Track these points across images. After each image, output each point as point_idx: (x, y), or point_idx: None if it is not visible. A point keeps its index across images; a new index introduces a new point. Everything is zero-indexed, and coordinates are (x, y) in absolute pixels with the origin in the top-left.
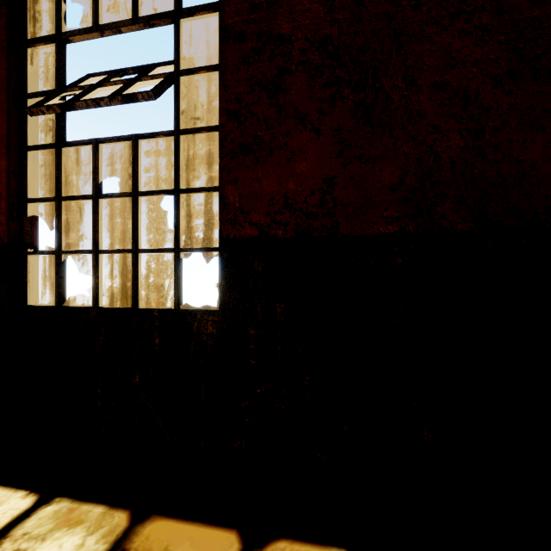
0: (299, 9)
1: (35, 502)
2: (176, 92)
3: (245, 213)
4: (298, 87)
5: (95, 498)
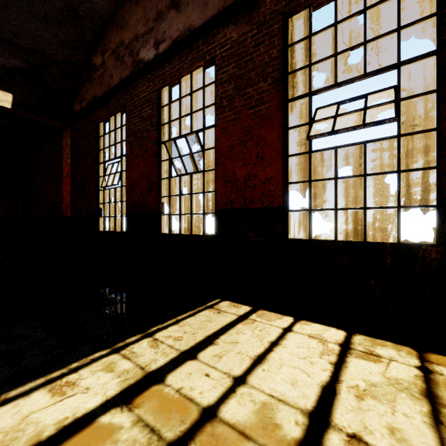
0: None
1: (346, 333)
2: (399, 112)
3: None
4: None
5: (379, 338)
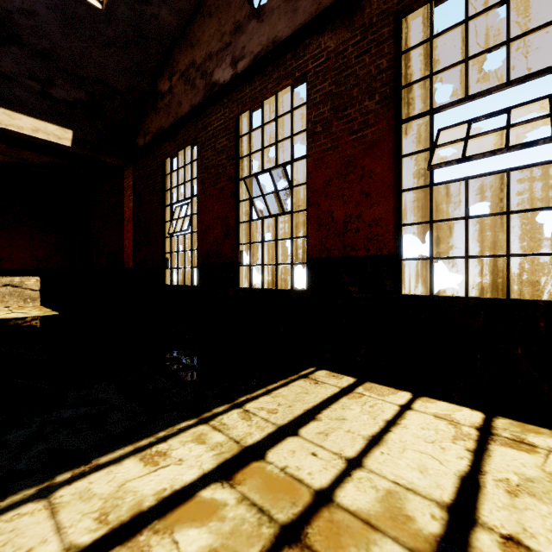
0: None
1: (484, 415)
2: None
3: None
4: None
5: (530, 423)
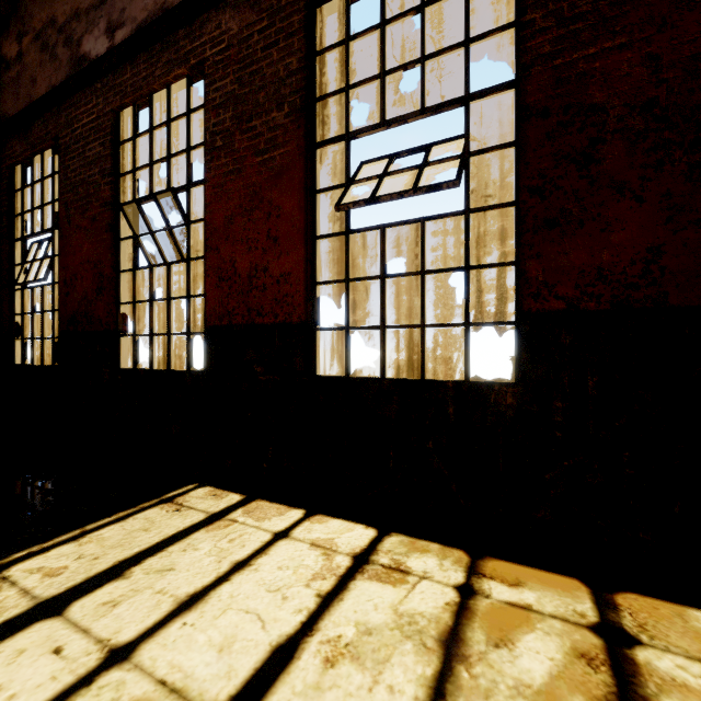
0: (615, 75)
1: (378, 533)
2: (466, 174)
3: (550, 287)
4: (614, 155)
5: (425, 538)
